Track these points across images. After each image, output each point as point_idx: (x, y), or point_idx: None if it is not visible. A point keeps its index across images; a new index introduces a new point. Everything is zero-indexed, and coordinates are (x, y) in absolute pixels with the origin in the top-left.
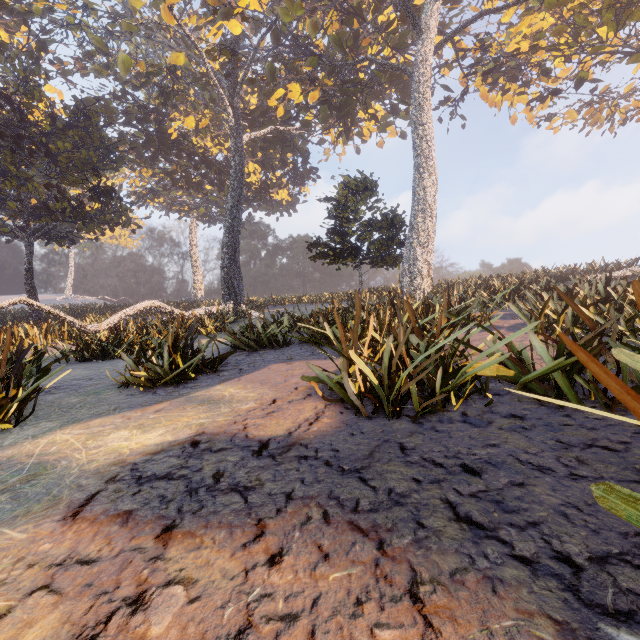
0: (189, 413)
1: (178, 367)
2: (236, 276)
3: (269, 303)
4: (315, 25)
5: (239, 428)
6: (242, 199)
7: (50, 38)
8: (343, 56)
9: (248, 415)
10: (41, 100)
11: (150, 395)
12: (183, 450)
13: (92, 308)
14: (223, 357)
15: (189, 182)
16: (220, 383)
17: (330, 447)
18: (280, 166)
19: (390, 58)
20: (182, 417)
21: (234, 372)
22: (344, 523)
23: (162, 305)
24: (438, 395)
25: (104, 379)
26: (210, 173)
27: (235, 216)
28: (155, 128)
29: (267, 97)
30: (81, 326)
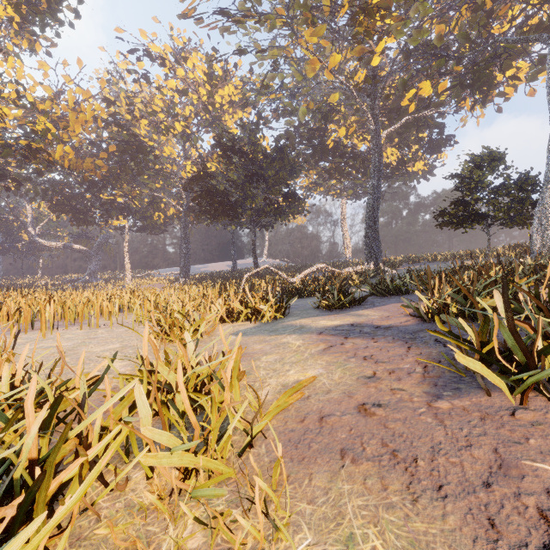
0: (348, 318)
1: (341, 301)
2: (375, 242)
3: (405, 261)
4: (440, 37)
5: (370, 323)
6: (380, 183)
7: (263, 109)
8: (477, 32)
9: (374, 320)
10: (261, 150)
11: (329, 312)
12: (348, 326)
13: (281, 268)
14: (364, 298)
15: (341, 174)
16: (362, 310)
17: (405, 328)
18: (416, 142)
19: (534, 13)
20: (346, 319)
21: (370, 306)
22: (398, 340)
23: (326, 266)
24: (467, 315)
25: (305, 306)
26: (356, 164)
27: (375, 197)
28: (318, 141)
29: (401, 97)
30: (288, 279)
